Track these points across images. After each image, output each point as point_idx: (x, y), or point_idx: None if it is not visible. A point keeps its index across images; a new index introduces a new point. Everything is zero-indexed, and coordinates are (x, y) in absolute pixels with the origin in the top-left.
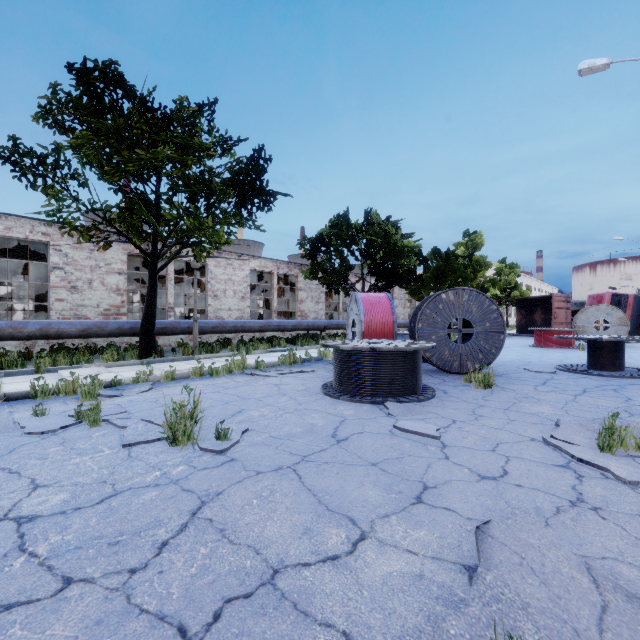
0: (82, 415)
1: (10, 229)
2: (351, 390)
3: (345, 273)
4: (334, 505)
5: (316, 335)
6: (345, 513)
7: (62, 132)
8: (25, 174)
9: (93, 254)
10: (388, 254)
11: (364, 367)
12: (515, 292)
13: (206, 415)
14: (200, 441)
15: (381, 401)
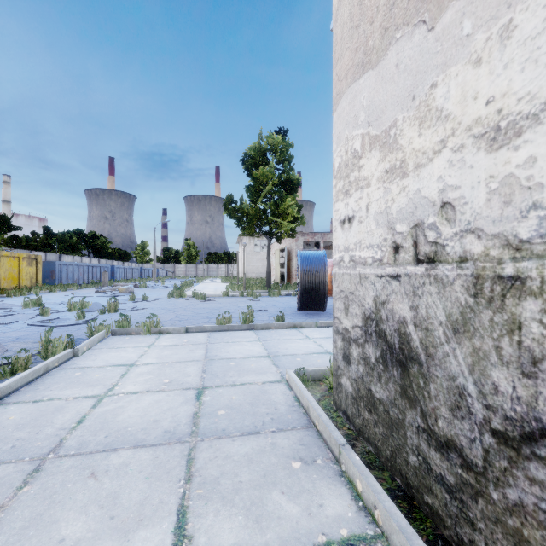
0: None
1: (330, 238)
2: None
3: None
4: None
5: None
6: None
7: None
8: None
9: None
10: None
11: None
12: None
13: None
14: None
15: None
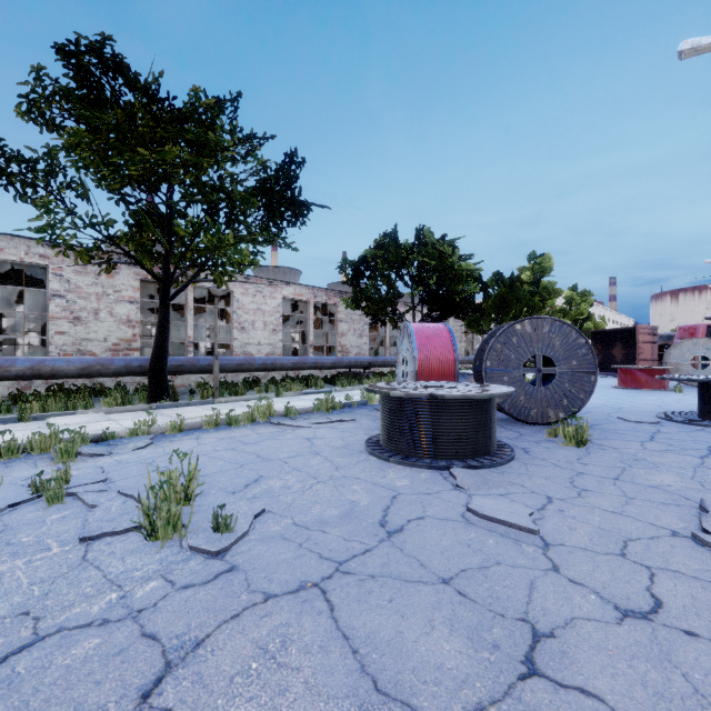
0: (42, 486)
1: (2, 250)
2: (404, 449)
3: (393, 301)
4: (387, 678)
5: (359, 374)
6: (407, 701)
7: (51, 129)
8: (12, 183)
9: (100, 280)
10: (443, 279)
11: (421, 419)
12: (588, 324)
13: (210, 486)
14: (191, 533)
15: (445, 466)
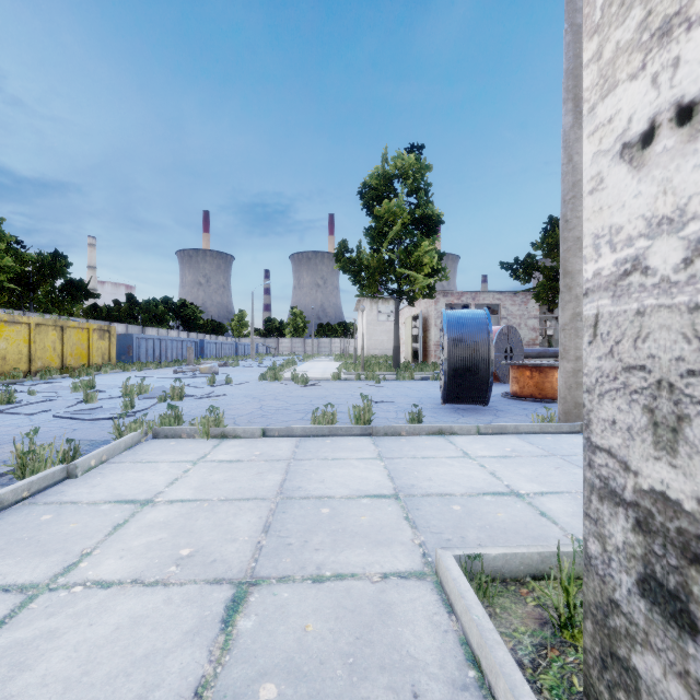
0: None
1: (484, 299)
2: None
3: None
4: None
5: None
6: None
7: (549, 253)
8: (515, 273)
9: (520, 307)
10: None
11: None
12: None
13: None
14: None
15: None
